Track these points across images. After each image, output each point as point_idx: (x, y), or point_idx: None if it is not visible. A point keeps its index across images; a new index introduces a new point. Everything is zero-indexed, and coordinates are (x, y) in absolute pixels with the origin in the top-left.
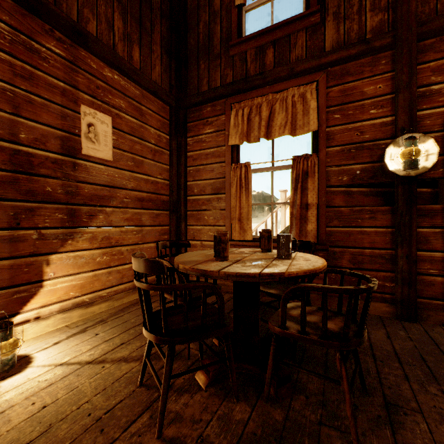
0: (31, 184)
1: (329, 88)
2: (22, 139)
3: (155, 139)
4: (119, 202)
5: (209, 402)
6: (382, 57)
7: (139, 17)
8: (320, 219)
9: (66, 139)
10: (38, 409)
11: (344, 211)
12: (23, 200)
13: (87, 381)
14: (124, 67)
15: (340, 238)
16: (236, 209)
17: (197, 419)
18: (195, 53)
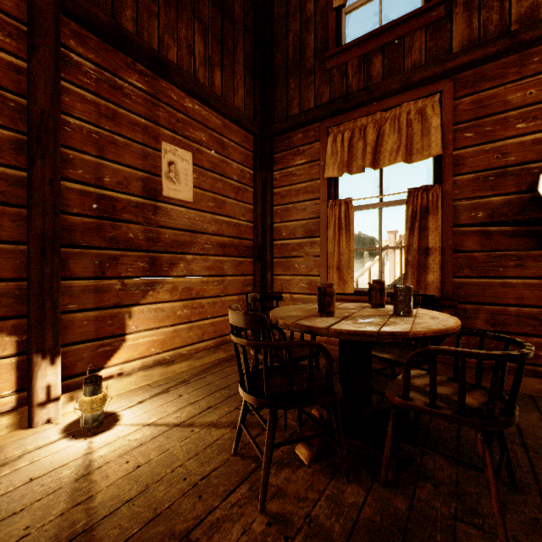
0: (114, 231)
1: (458, 99)
2: (106, 183)
3: (237, 174)
4: (200, 249)
5: (314, 480)
6: (534, 53)
7: (220, 36)
8: (445, 267)
9: (147, 180)
10: (133, 468)
11: (479, 257)
12: (107, 248)
13: (177, 444)
14: (205, 95)
15: (474, 292)
16: (334, 256)
17: (302, 496)
18: (283, 70)
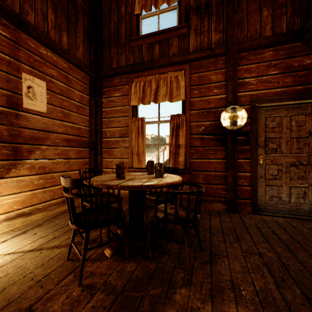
0: None
1: (192, 74)
2: None
3: (78, 98)
4: (52, 142)
5: (112, 264)
6: (220, 59)
7: (66, 13)
8: (187, 154)
9: (10, 96)
10: None
11: (200, 149)
12: None
13: (29, 261)
14: (55, 48)
15: (198, 166)
16: (135, 148)
17: (104, 273)
18: (108, 41)
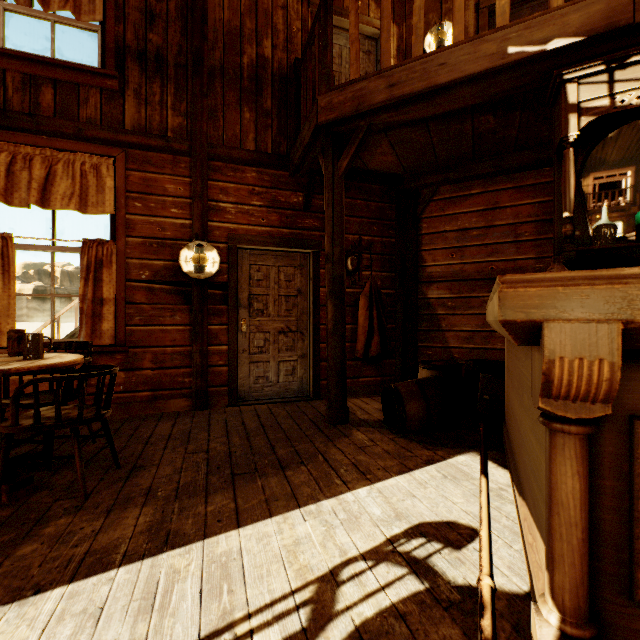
0: None
1: (130, 171)
2: None
3: None
4: None
5: None
6: (183, 160)
7: None
8: (119, 317)
9: None
10: None
11: (146, 309)
12: None
13: None
14: None
15: (143, 338)
16: None
17: None
18: None
